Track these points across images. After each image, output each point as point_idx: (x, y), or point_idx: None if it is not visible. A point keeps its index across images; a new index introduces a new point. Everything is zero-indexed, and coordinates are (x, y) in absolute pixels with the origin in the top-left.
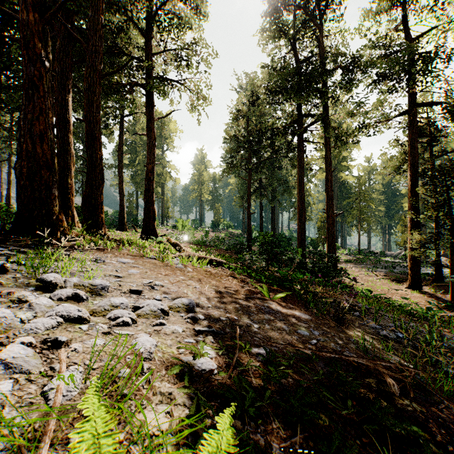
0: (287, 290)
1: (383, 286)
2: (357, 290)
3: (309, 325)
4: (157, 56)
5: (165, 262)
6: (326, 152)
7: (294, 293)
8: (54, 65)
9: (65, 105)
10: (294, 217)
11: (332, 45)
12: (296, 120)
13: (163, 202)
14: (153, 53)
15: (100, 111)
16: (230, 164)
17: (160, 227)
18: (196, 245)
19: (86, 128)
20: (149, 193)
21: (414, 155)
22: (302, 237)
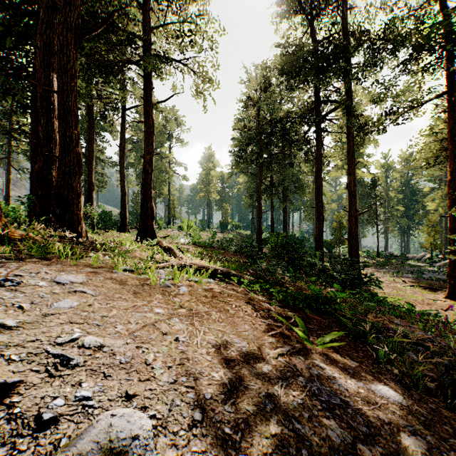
0: (324, 316)
1: (415, 295)
2: (388, 301)
3: (426, 442)
4: (156, 34)
5: (146, 277)
6: (348, 142)
7: (335, 322)
8: (37, 40)
9: (49, 86)
10: (306, 217)
11: (353, 23)
12: (312, 109)
13: (169, 202)
14: (151, 28)
15: (76, 80)
16: (239, 158)
17: (166, 228)
18: (201, 247)
19: (58, 101)
20: (146, 188)
21: (454, 144)
22: (320, 238)
